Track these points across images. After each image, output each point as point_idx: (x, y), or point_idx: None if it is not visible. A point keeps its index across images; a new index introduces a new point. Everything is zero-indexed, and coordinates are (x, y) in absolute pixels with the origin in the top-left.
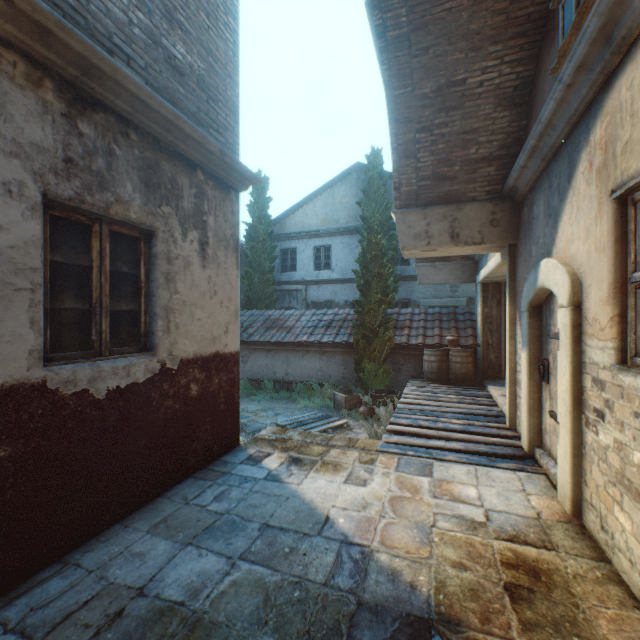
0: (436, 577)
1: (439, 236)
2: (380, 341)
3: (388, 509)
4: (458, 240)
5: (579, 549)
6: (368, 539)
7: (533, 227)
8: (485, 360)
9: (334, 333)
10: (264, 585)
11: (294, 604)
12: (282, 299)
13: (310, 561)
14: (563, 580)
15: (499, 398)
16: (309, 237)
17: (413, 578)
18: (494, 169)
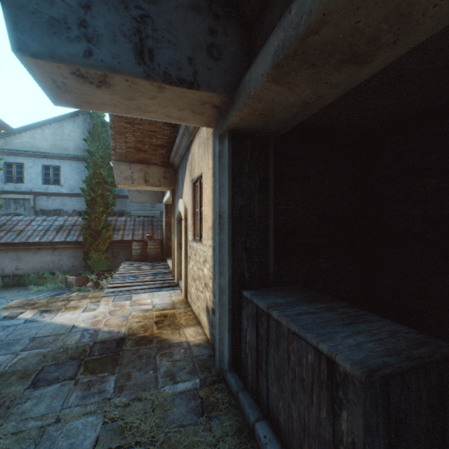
0: (129, 327)
1: (139, 180)
2: (103, 238)
3: (108, 315)
4: (149, 183)
5: (183, 306)
6: (98, 326)
7: (179, 183)
8: (167, 246)
9: (65, 234)
10: (42, 353)
11: (61, 352)
12: (7, 206)
13: (67, 340)
14: (175, 315)
15: (171, 264)
16: (38, 156)
17: (119, 330)
18: (165, 152)
